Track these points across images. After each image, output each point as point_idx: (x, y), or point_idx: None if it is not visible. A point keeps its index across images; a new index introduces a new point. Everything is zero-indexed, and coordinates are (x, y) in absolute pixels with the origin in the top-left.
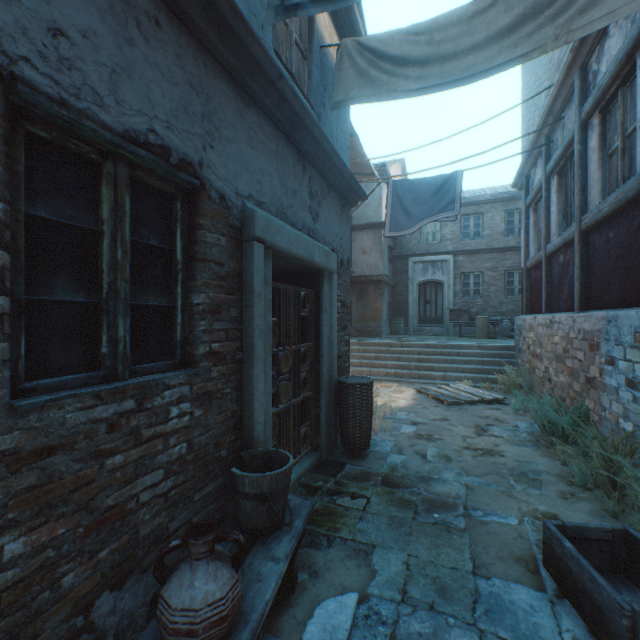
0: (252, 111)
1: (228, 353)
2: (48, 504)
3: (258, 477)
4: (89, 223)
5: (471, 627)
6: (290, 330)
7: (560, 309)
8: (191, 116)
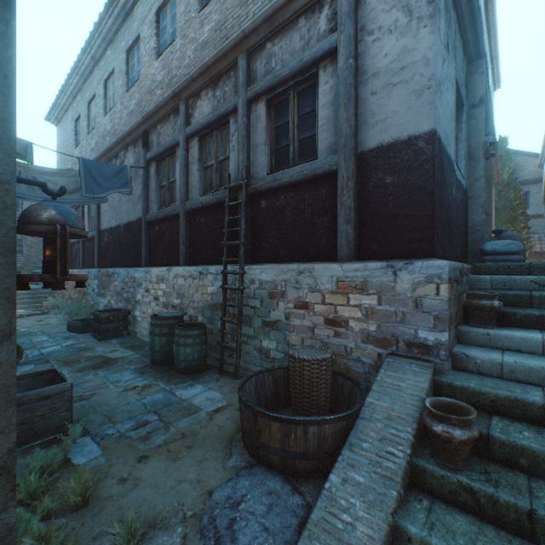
0: None
1: None
2: None
3: None
4: None
5: (51, 338)
6: None
7: (77, 267)
8: None
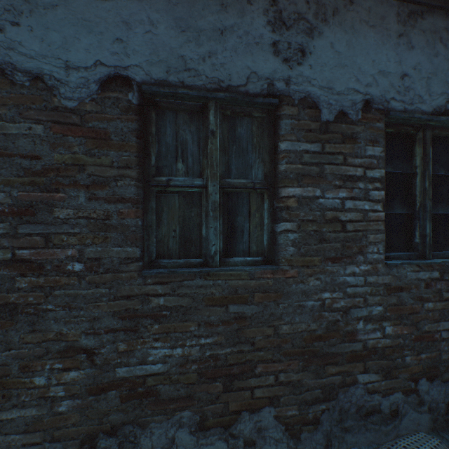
0: None
1: None
2: (399, 315)
3: None
4: (407, 170)
5: None
6: None
7: None
8: None
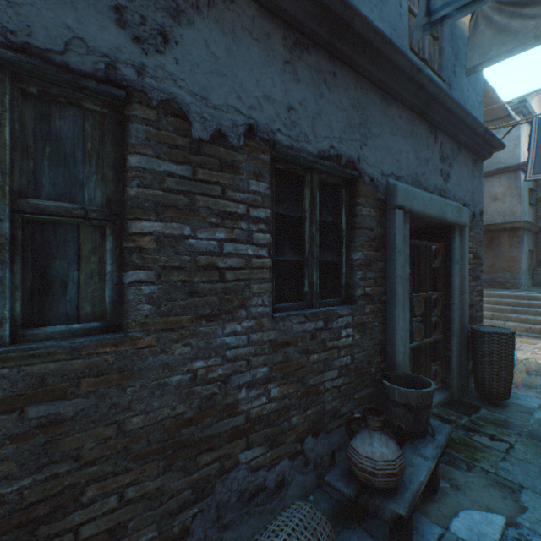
0: (392, 106)
1: (375, 295)
2: (286, 373)
3: (406, 391)
4: (298, 213)
5: None
6: (422, 279)
7: None
8: (352, 128)
